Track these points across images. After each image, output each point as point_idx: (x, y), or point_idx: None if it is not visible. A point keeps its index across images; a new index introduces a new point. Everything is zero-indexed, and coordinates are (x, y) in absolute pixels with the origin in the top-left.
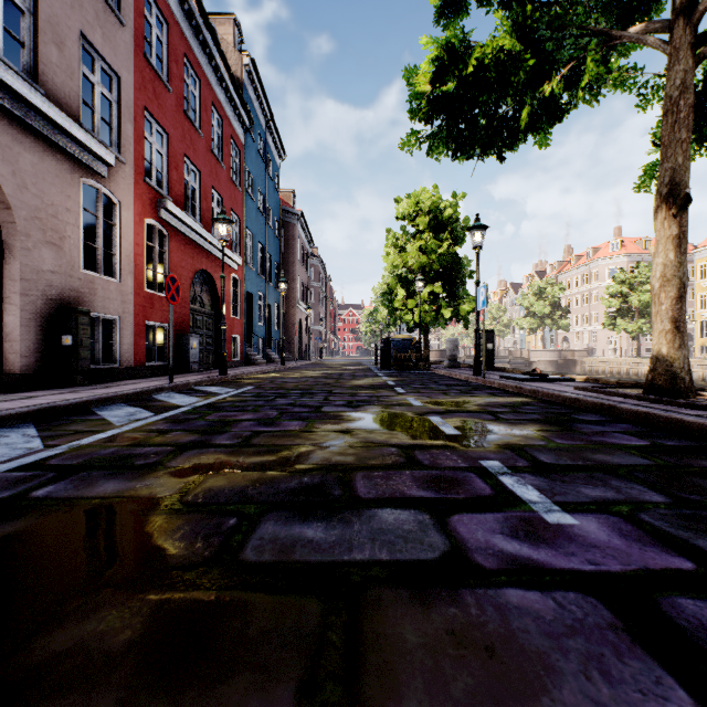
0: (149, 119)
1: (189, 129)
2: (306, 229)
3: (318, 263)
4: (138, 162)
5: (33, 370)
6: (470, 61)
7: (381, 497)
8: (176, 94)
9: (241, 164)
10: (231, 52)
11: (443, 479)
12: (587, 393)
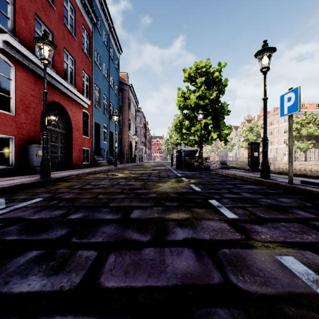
0: None
1: None
2: (134, 94)
3: (141, 115)
4: None
5: None
6: None
7: None
8: None
9: (90, 44)
10: None
11: None
12: None
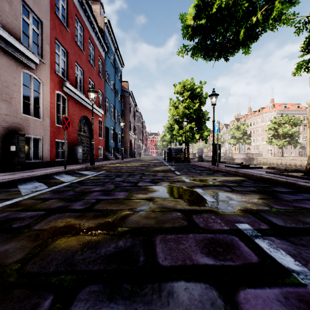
0: (58, 44)
1: (78, 50)
2: (133, 99)
3: (139, 114)
4: (52, 64)
5: None
6: (213, 6)
7: (175, 265)
8: (71, 33)
9: (103, 68)
10: (98, 17)
11: (217, 243)
12: (274, 175)
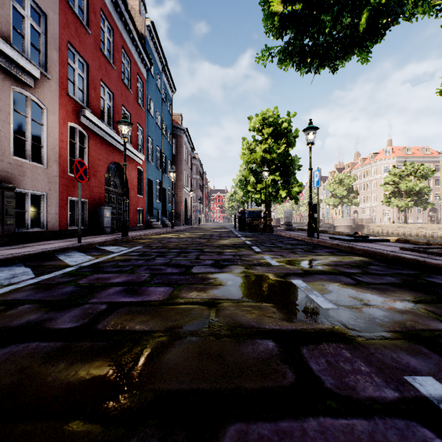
0: (72, 51)
1: (104, 63)
2: (189, 139)
3: (198, 163)
4: (62, 80)
5: None
6: None
7: None
8: (94, 36)
9: (144, 92)
10: (137, 17)
11: None
12: (416, 254)
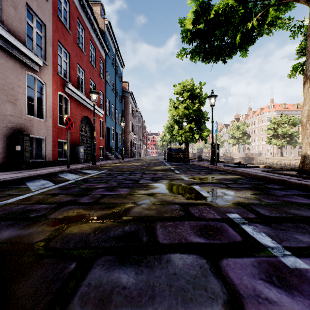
0: (60, 46)
1: (79, 52)
2: (133, 99)
3: (139, 115)
4: (54, 65)
5: (1, 162)
6: (211, 12)
7: (173, 243)
8: (73, 35)
9: (104, 69)
10: (99, 18)
11: (209, 228)
12: (269, 173)
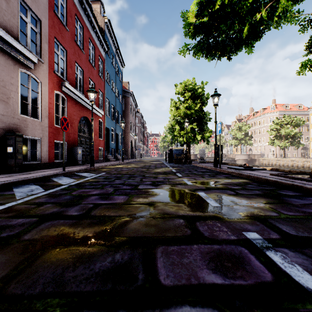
0: (57, 43)
1: (77, 49)
2: (134, 99)
3: (140, 115)
4: (51, 63)
5: None
6: (216, 3)
7: (179, 284)
8: (70, 32)
9: (103, 68)
10: (99, 16)
11: (225, 256)
12: (278, 177)
